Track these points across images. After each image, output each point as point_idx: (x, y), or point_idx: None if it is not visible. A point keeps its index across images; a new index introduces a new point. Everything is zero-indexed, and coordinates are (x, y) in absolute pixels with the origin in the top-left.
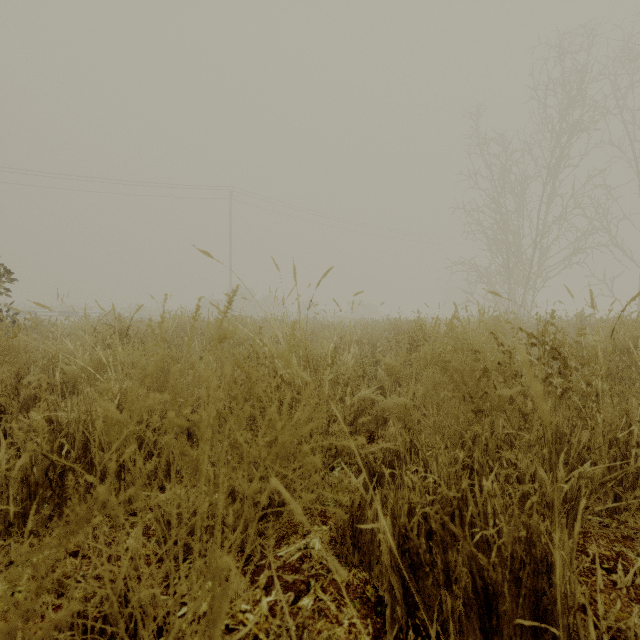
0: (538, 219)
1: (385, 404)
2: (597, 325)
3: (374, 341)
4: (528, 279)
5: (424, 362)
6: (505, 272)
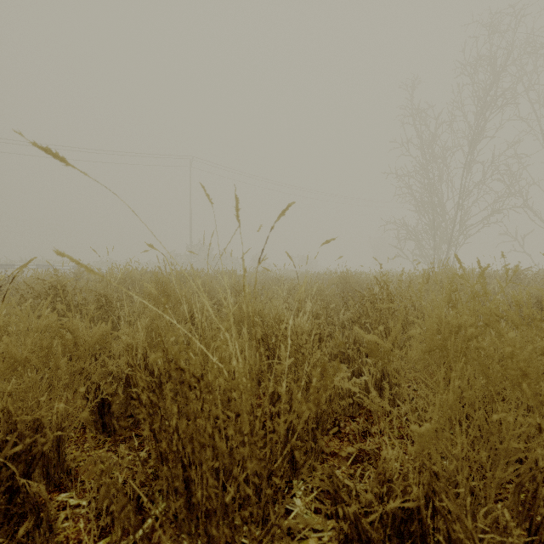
0: (460, 184)
1: (367, 399)
2: (536, 278)
3: (325, 296)
4: (451, 236)
5: (431, 344)
6: (431, 230)
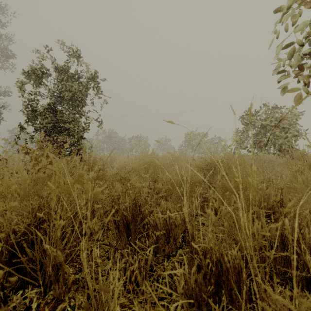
0: None
1: None
2: None
3: None
4: None
5: None
6: None
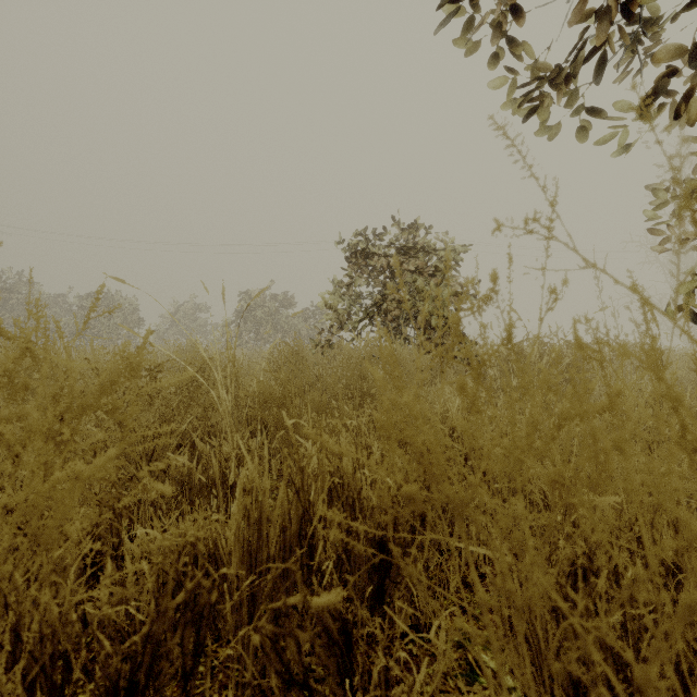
0: None
1: None
2: None
3: None
4: None
5: None
6: None
